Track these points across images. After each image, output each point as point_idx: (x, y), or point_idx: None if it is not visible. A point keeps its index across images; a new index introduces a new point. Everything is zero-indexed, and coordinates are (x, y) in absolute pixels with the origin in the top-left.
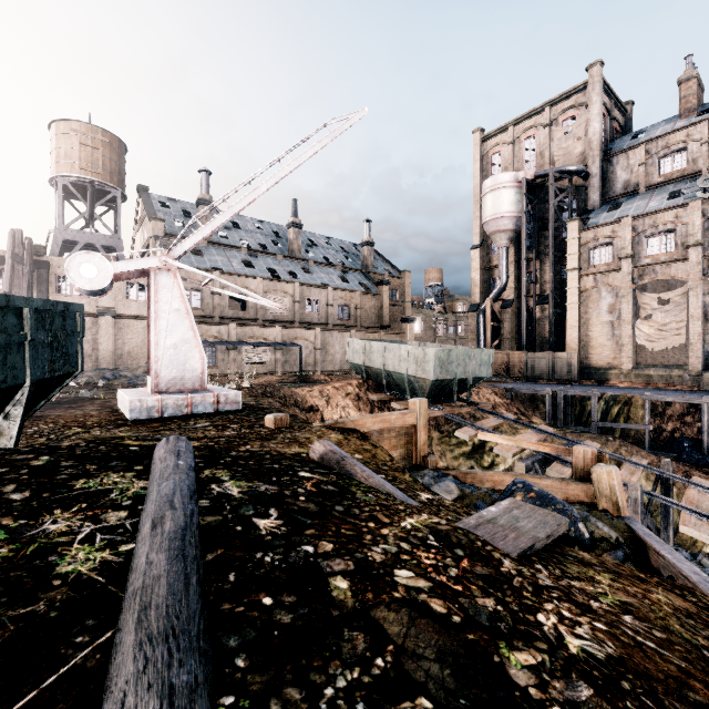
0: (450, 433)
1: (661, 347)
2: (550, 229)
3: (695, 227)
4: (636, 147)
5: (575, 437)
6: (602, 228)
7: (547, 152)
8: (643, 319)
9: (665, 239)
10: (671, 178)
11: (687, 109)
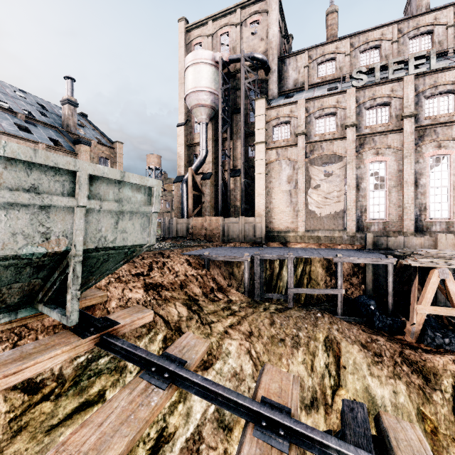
0: (62, 383)
1: (327, 212)
2: (242, 106)
3: (351, 111)
4: (302, 53)
5: (284, 320)
6: (283, 108)
7: (239, 47)
8: (313, 188)
9: (328, 121)
10: (326, 80)
11: (332, 34)
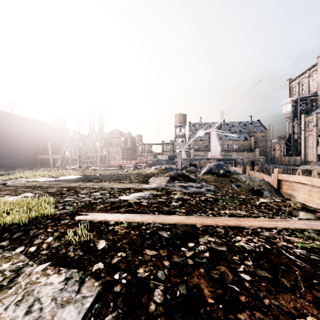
0: None
1: None
2: (298, 117)
3: None
4: None
5: None
6: (310, 117)
7: (307, 86)
8: (319, 146)
9: None
10: None
11: None
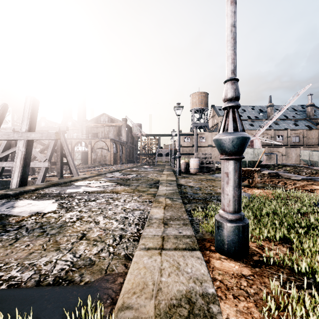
0: None
1: None
2: None
3: None
4: None
5: None
6: None
7: None
8: None
9: None
10: None
11: None
